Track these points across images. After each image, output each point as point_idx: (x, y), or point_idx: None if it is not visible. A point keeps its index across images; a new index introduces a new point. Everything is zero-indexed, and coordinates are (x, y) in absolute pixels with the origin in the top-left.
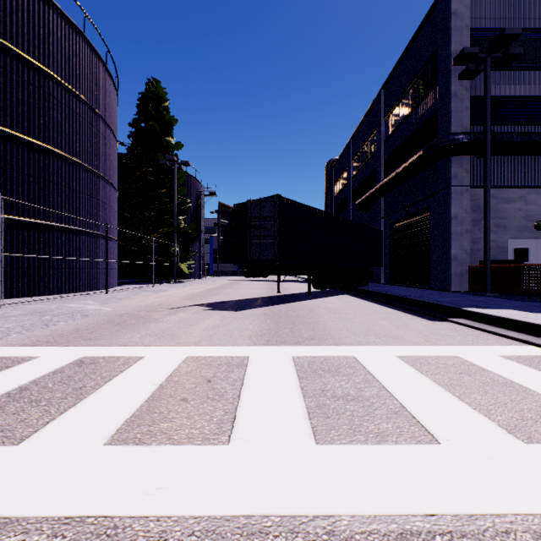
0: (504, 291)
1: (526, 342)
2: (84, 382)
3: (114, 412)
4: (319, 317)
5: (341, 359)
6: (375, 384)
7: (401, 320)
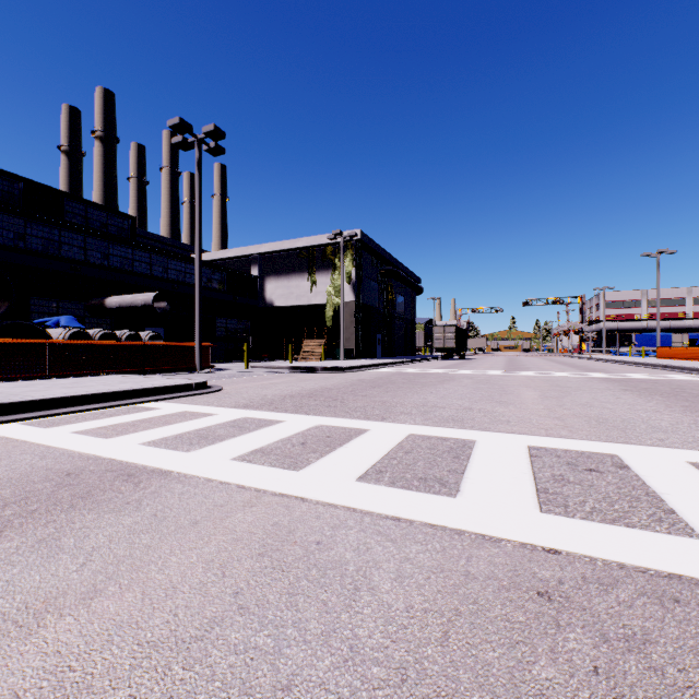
0: None
1: None
2: (409, 456)
3: (372, 437)
4: None
5: (163, 442)
6: (204, 428)
7: None
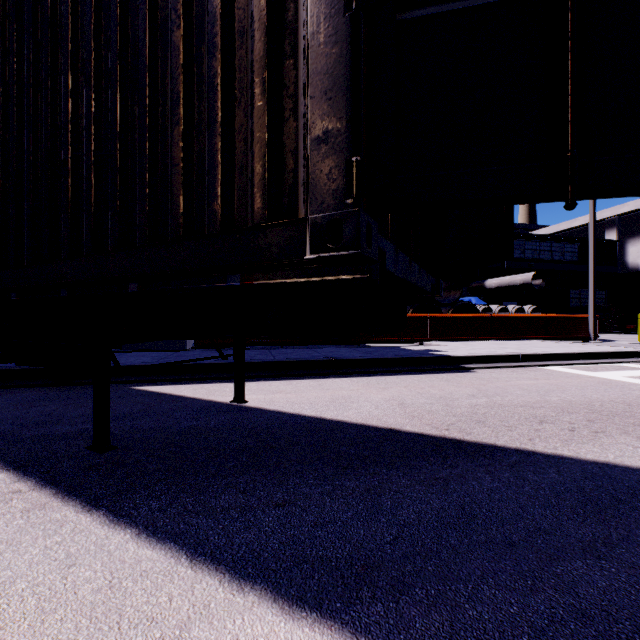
0: (254, 342)
1: (534, 366)
2: None
3: None
4: (565, 400)
5: None
6: None
7: (496, 377)
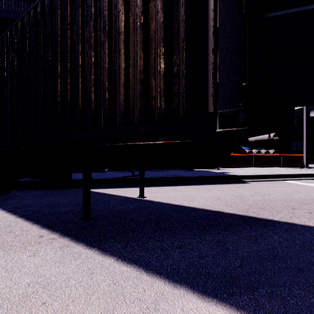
0: (137, 168)
1: (279, 180)
2: None
3: None
4: (301, 198)
5: None
6: None
7: (261, 186)
